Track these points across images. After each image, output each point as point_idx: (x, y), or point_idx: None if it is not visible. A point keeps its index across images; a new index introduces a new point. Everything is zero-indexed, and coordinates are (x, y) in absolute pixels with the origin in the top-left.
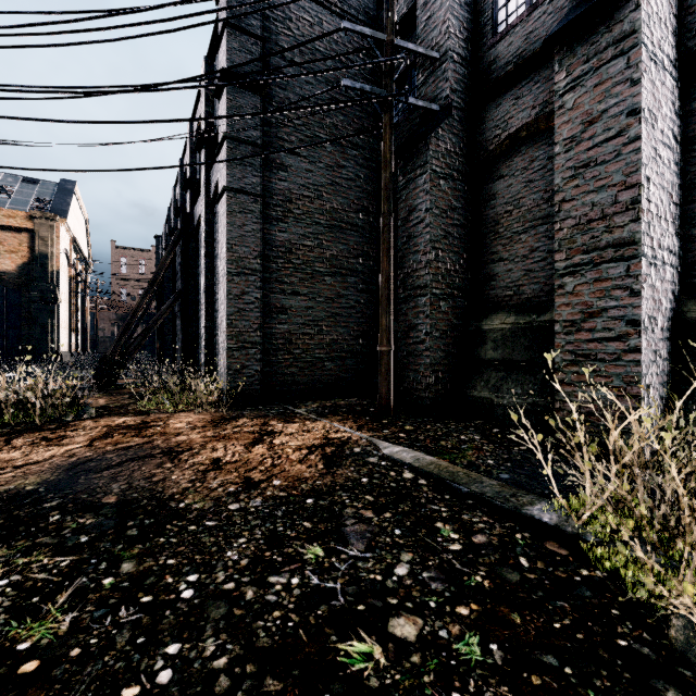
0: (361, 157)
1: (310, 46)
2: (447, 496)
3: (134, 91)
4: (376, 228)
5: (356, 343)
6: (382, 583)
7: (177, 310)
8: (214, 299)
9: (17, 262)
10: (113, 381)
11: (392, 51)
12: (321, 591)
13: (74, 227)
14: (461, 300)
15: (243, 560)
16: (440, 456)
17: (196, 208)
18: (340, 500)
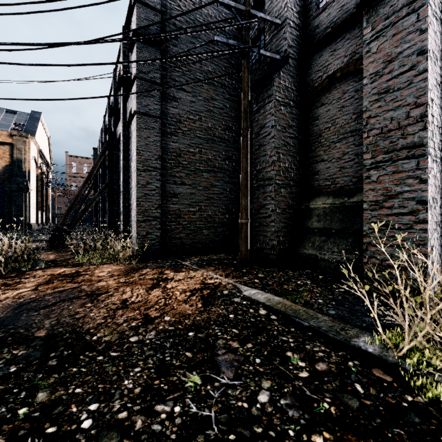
0: (227, 93)
1: (193, 18)
2: (292, 329)
3: (71, 44)
4: (237, 141)
5: (224, 217)
6: (248, 411)
7: (106, 196)
8: (129, 188)
9: (2, 165)
10: (62, 242)
11: (248, 18)
12: (198, 419)
13: (40, 142)
14: (295, 188)
15: (136, 389)
16: (285, 296)
17: (118, 128)
18: (214, 333)
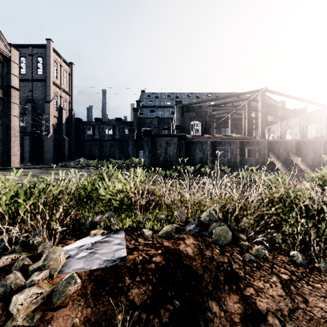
0: None
1: None
2: None
3: None
4: None
5: None
6: None
7: None
8: None
9: None
10: None
11: None
12: None
13: None
14: None
15: None
16: None
17: None
18: None
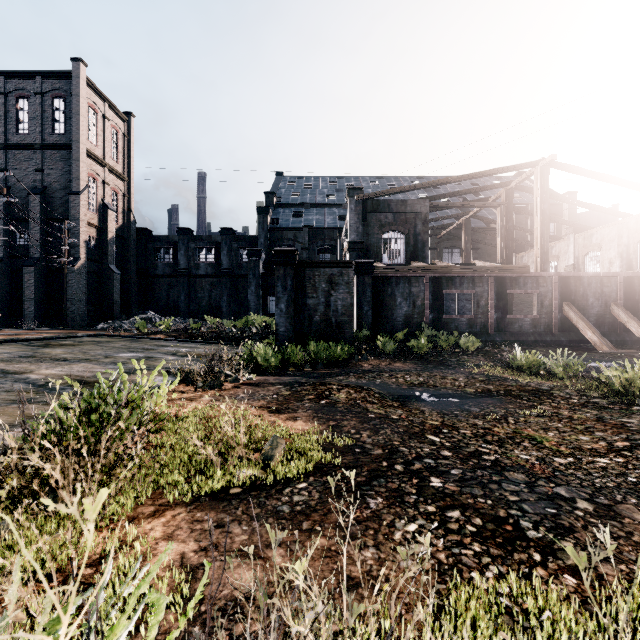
0: None
1: None
2: None
3: None
4: None
5: None
6: None
7: None
8: None
9: None
10: None
11: None
12: None
13: None
14: (7, 302)
15: None
16: None
17: None
18: None
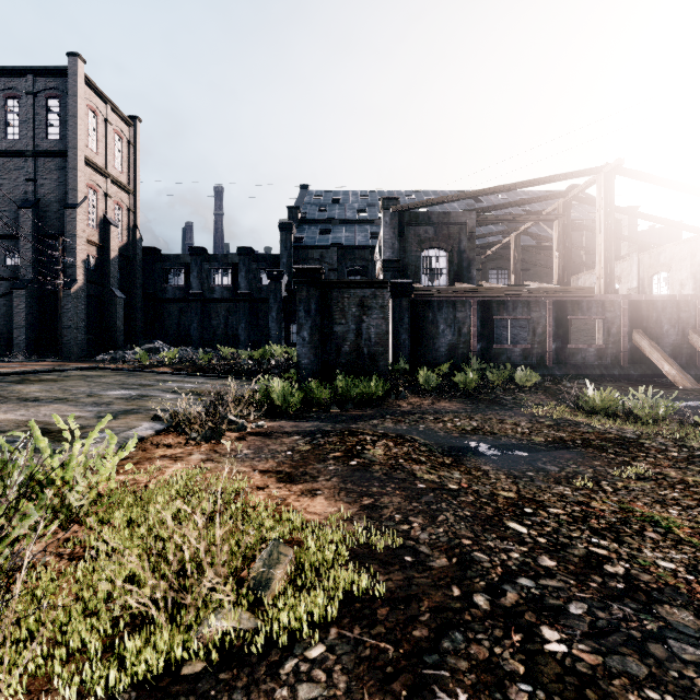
0: None
1: None
2: None
3: None
4: None
5: None
6: None
7: None
8: None
9: None
10: None
11: None
12: None
13: None
14: None
15: None
16: None
17: None
18: None
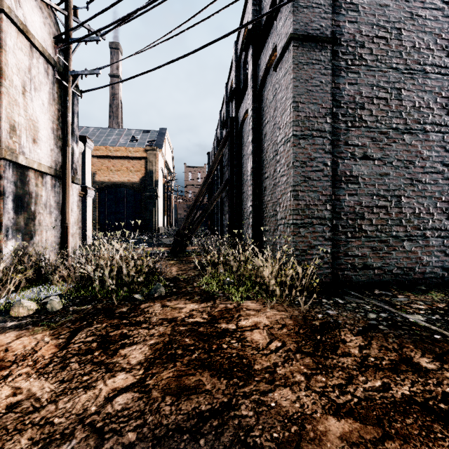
0: None
1: None
2: None
3: None
4: None
5: (443, 217)
6: None
7: (224, 196)
8: (261, 179)
9: (140, 176)
10: (183, 249)
11: None
12: None
13: (166, 155)
14: None
15: None
16: None
17: (240, 110)
18: None
